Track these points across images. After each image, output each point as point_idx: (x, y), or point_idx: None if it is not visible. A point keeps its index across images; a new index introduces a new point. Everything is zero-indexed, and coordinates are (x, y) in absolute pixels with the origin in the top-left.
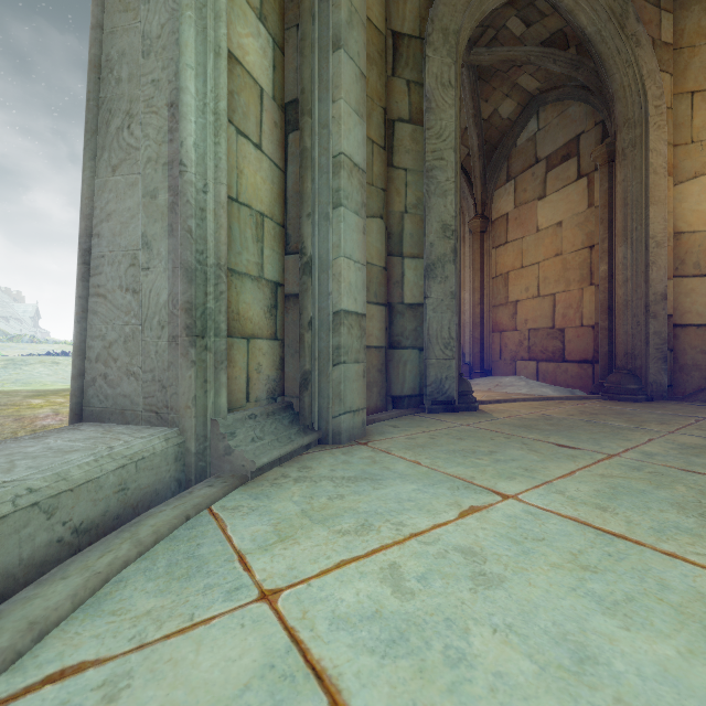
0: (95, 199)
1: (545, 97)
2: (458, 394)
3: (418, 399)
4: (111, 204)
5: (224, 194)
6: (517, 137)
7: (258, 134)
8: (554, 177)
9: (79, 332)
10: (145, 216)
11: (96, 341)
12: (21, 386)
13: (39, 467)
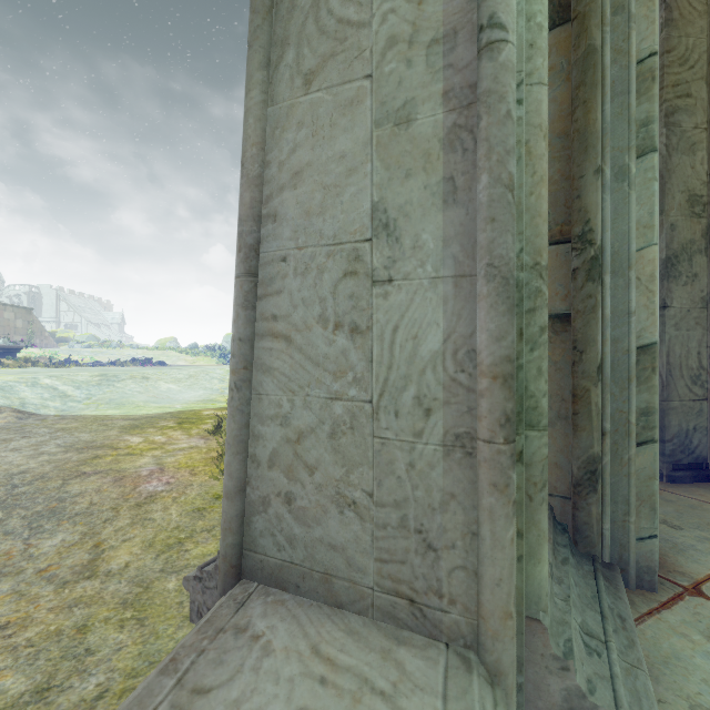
0: (267, 145)
1: None
2: None
3: None
4: (302, 151)
5: (545, 108)
6: None
7: None
8: None
9: (239, 408)
10: (380, 167)
11: (269, 425)
12: (115, 408)
13: None
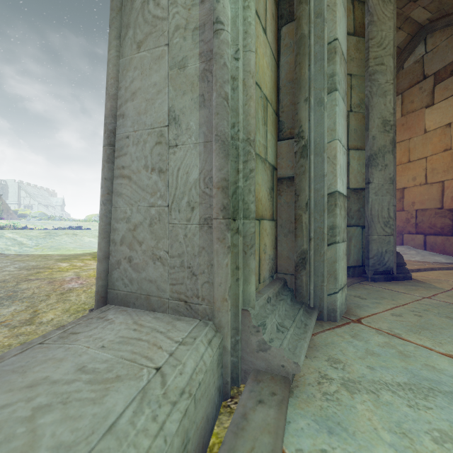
0: (119, 79)
1: (434, 25)
2: (395, 265)
3: (361, 269)
4: (136, 82)
5: (253, 63)
6: (405, 61)
7: (264, 18)
8: (442, 88)
9: (105, 214)
10: (172, 89)
11: (120, 223)
12: (54, 251)
13: (72, 448)
